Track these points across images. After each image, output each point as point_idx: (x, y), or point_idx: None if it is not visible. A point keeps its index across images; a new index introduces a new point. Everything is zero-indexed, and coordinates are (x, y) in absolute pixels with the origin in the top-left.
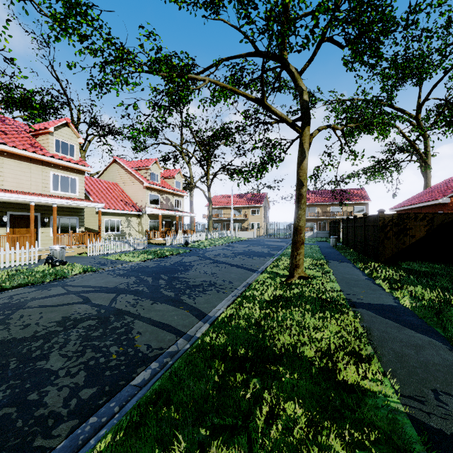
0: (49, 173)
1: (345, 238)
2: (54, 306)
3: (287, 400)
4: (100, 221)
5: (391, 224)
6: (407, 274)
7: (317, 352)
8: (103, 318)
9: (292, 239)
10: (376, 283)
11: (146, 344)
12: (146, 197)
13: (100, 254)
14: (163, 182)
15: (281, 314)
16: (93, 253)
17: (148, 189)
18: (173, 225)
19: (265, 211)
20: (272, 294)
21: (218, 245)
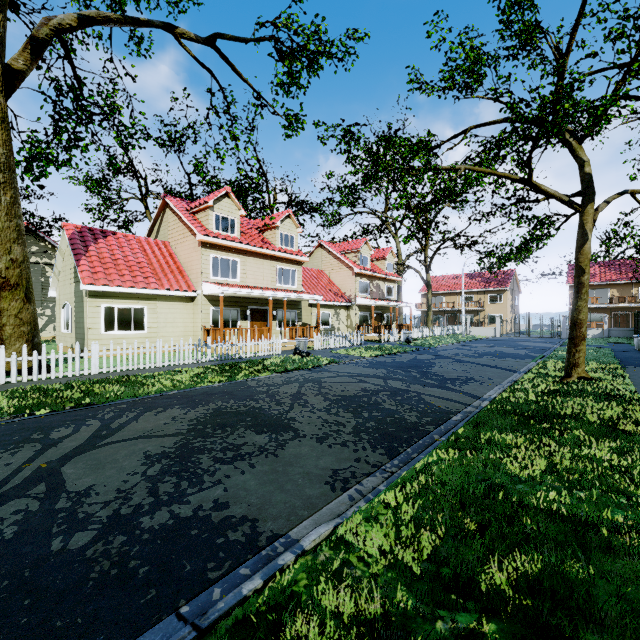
0: (276, 267)
1: None
2: (343, 382)
3: (574, 429)
4: (319, 314)
5: None
6: None
7: (599, 419)
8: (392, 391)
9: (569, 334)
10: None
11: (444, 406)
12: (356, 285)
13: (324, 349)
14: (372, 266)
15: (560, 400)
16: (318, 348)
17: (357, 275)
18: (384, 318)
19: (512, 296)
20: (546, 389)
21: (447, 344)
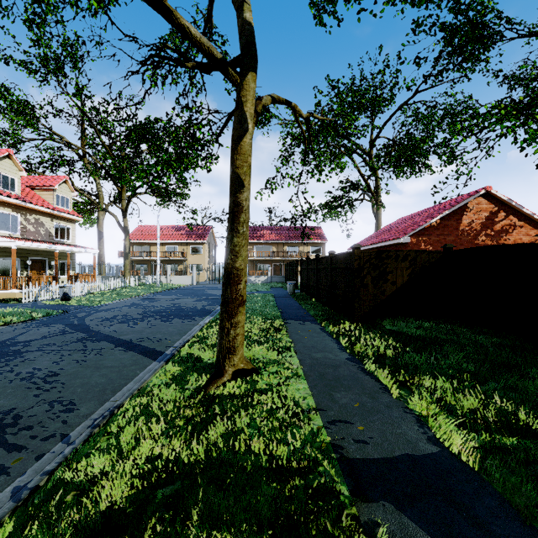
0: None
1: (304, 284)
2: None
3: None
4: None
5: (368, 265)
6: (398, 342)
7: None
8: None
9: (222, 295)
10: (366, 370)
11: None
12: None
13: None
14: (29, 194)
15: None
16: None
17: None
18: (52, 267)
19: (210, 249)
20: (151, 457)
21: (129, 298)
